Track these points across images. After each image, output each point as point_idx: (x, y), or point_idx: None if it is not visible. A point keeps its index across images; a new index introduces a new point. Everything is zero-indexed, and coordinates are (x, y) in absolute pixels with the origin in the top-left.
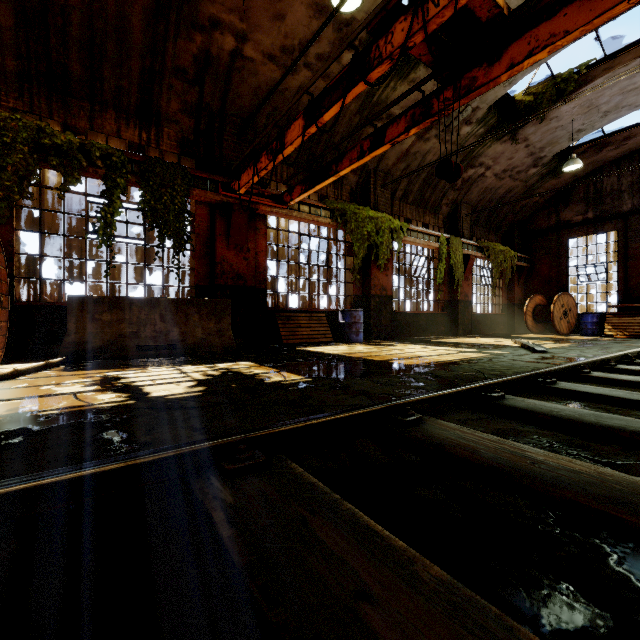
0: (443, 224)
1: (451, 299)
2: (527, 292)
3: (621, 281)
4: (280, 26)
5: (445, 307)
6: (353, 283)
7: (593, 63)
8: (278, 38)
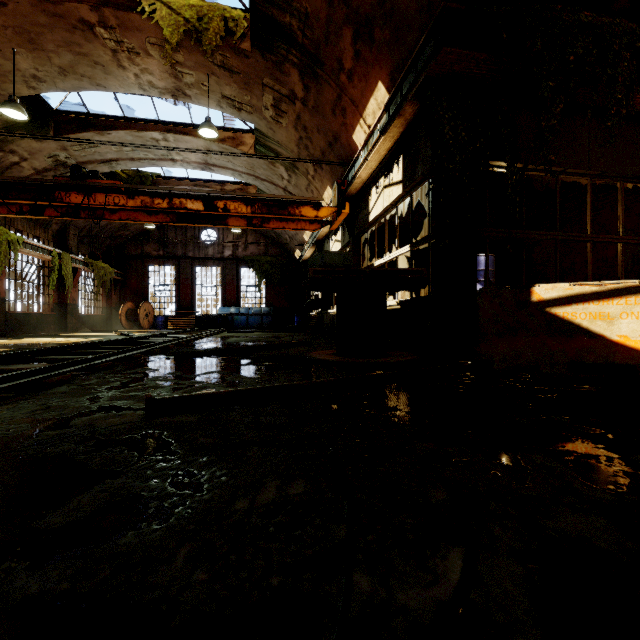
0: (53, 239)
1: (60, 302)
2: (122, 299)
3: (177, 296)
4: None
5: (55, 309)
6: None
7: (160, 176)
8: None
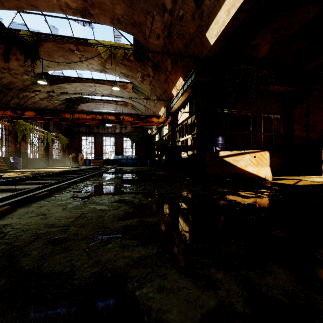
0: (43, 126)
1: (46, 153)
2: (70, 152)
3: (95, 151)
4: (5, 63)
5: (44, 156)
6: (12, 146)
7: (89, 98)
8: (3, 65)
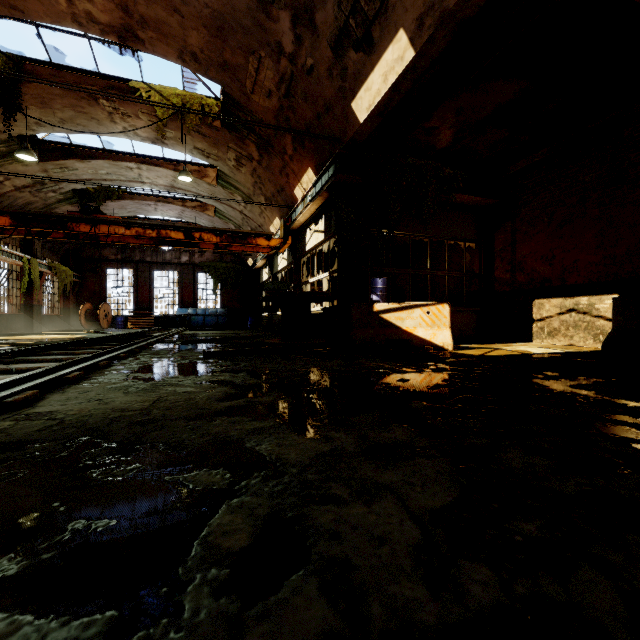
0: (20, 245)
1: (26, 303)
2: (79, 300)
3: (135, 298)
4: None
5: (21, 309)
6: None
7: (125, 191)
8: None
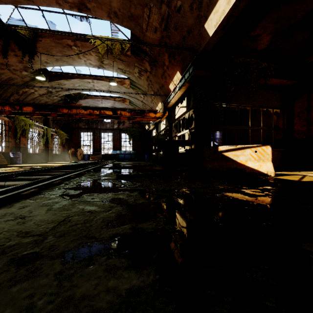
0: (43, 122)
1: (46, 149)
2: (69, 147)
3: (93, 146)
4: (4, 59)
5: (44, 151)
6: (12, 142)
7: (88, 94)
8: (2, 61)
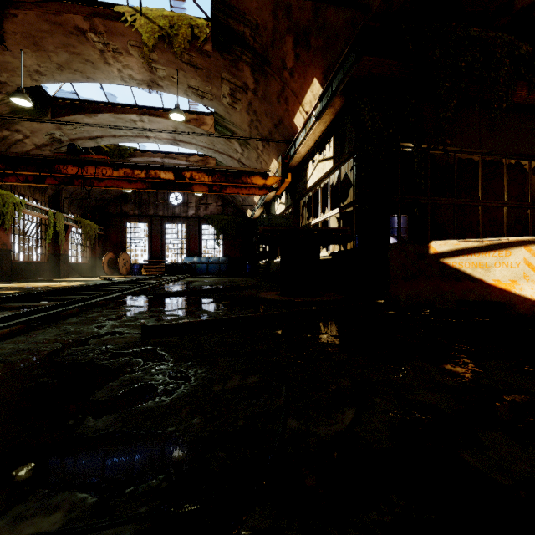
0: (49, 201)
1: (55, 253)
2: (104, 250)
3: (150, 248)
4: None
5: (50, 258)
6: None
7: (136, 149)
8: None
